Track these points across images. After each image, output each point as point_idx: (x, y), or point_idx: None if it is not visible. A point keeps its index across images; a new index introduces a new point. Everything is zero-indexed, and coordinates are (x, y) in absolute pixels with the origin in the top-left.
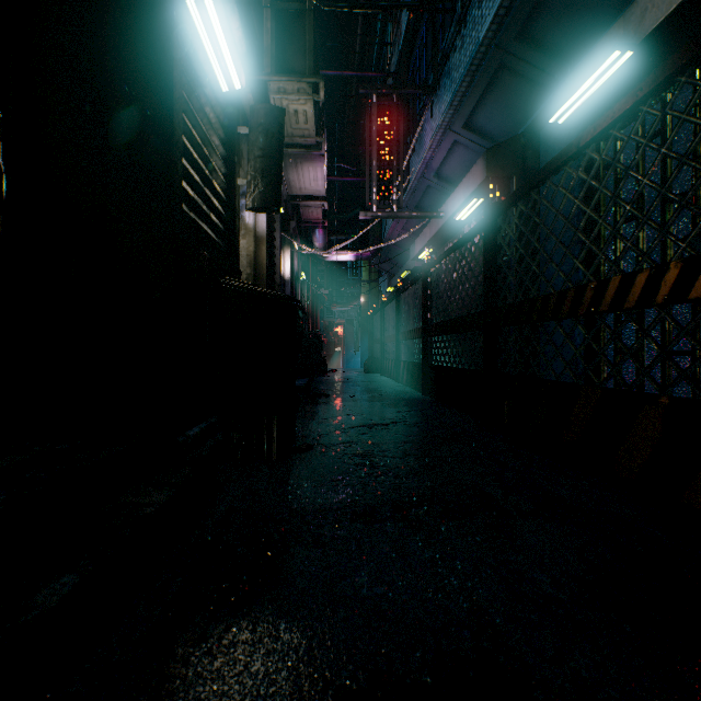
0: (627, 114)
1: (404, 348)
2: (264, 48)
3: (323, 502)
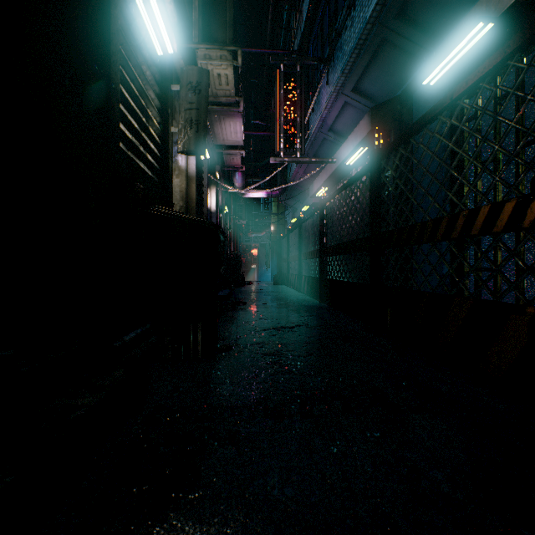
0: (495, 68)
1: (305, 266)
2: (193, 22)
3: (239, 398)
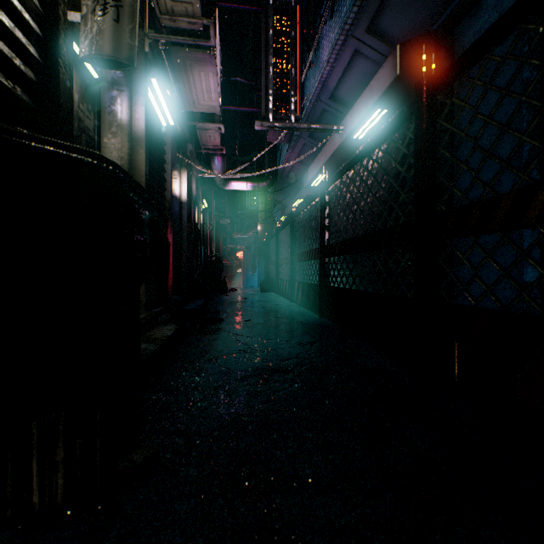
0: None
1: (299, 270)
2: None
3: None
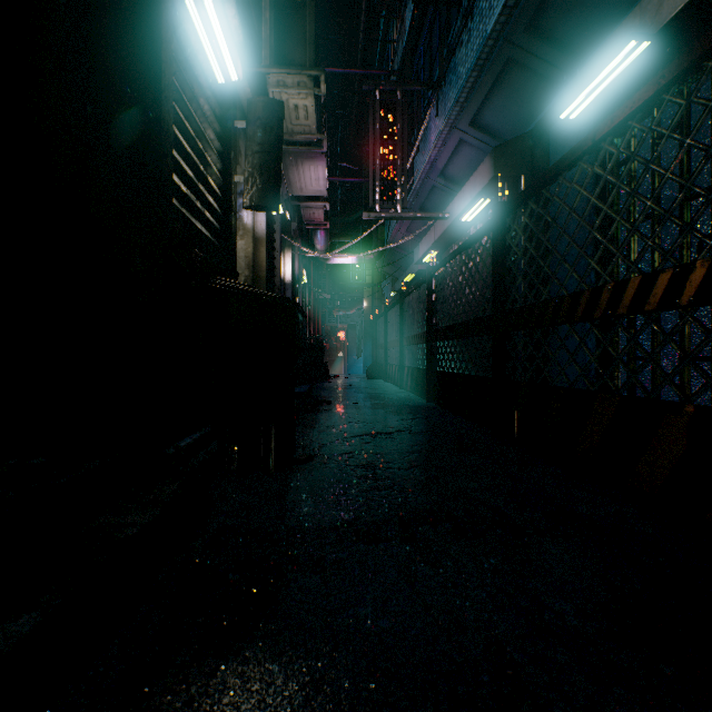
0: (647, 104)
1: (408, 354)
2: (262, 39)
3: (324, 519)
